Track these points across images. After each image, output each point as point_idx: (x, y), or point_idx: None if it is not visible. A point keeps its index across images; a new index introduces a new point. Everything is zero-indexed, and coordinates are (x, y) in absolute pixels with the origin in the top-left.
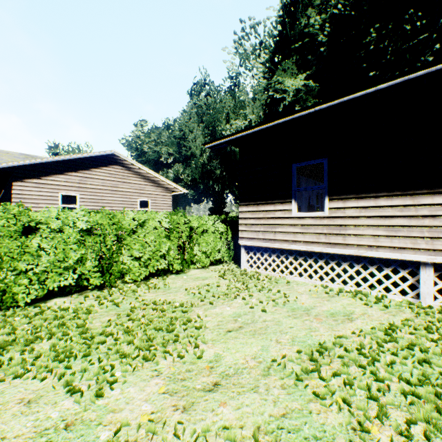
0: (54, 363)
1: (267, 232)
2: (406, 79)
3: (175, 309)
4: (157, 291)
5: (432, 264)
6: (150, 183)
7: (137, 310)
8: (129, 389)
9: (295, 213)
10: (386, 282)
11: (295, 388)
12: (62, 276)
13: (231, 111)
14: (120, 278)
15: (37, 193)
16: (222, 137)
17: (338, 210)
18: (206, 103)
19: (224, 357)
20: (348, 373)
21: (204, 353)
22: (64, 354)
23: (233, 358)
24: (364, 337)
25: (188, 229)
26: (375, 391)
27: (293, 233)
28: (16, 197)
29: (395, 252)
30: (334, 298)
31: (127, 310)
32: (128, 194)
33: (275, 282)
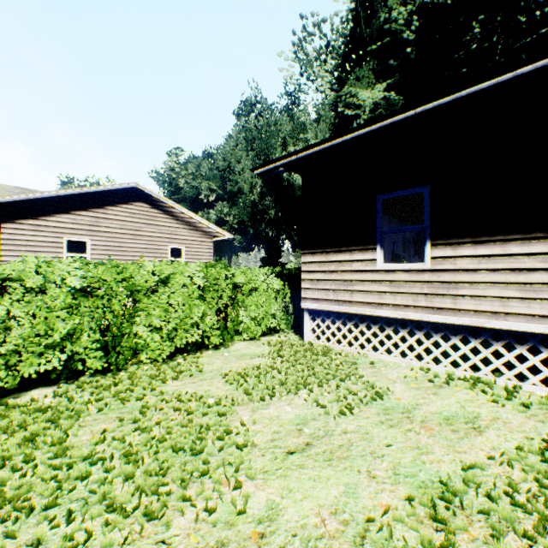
0: None
1: (341, 291)
2: None
3: (207, 408)
4: (184, 377)
5: None
6: (185, 225)
7: (151, 411)
8: None
9: (381, 265)
10: (519, 365)
11: None
12: (43, 358)
13: (289, 135)
14: (133, 357)
15: (34, 237)
16: (278, 158)
17: (445, 260)
18: (257, 125)
19: (284, 510)
20: None
21: (250, 500)
22: (12, 505)
23: (298, 512)
24: (510, 466)
25: (230, 287)
26: None
27: (379, 292)
28: (6, 243)
29: (534, 322)
30: (444, 390)
31: (136, 411)
32: (156, 240)
33: (353, 362)
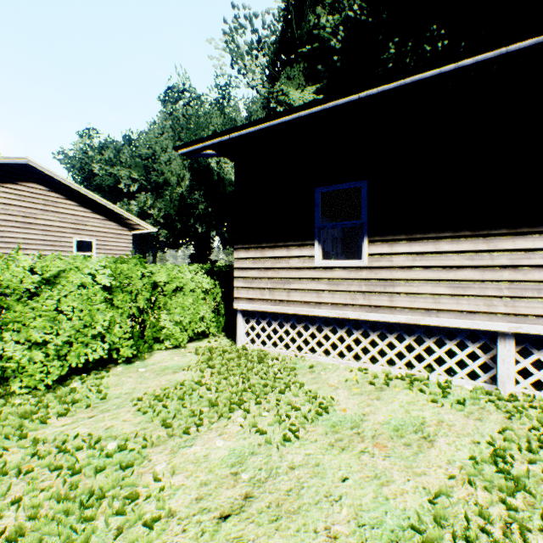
0: None
1: (277, 289)
2: (503, 53)
3: (106, 458)
4: (77, 410)
5: (514, 335)
6: (96, 214)
7: (10, 477)
8: None
9: (319, 262)
10: (449, 360)
11: None
12: None
13: (220, 129)
14: None
15: None
16: (208, 137)
17: (382, 257)
18: (186, 115)
19: None
20: None
21: None
22: None
23: None
24: (473, 486)
25: (149, 287)
26: None
27: (317, 290)
28: None
29: (463, 318)
30: (385, 393)
31: None
32: (56, 230)
33: (292, 367)
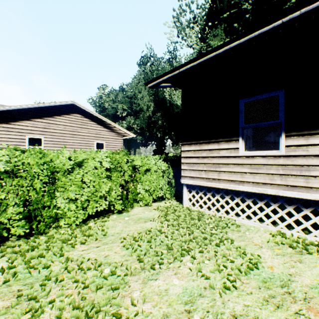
0: None
1: (211, 171)
2: None
3: (103, 279)
4: (90, 241)
5: None
6: (105, 129)
7: (51, 282)
8: None
9: (242, 152)
10: None
11: None
12: None
13: None
14: (55, 222)
15: (6, 135)
16: (165, 73)
17: (298, 148)
18: (151, 70)
19: None
20: None
21: None
22: None
23: None
24: None
25: (130, 168)
26: None
27: (241, 173)
28: None
29: None
30: (306, 257)
31: (38, 282)
32: (86, 137)
33: (222, 226)
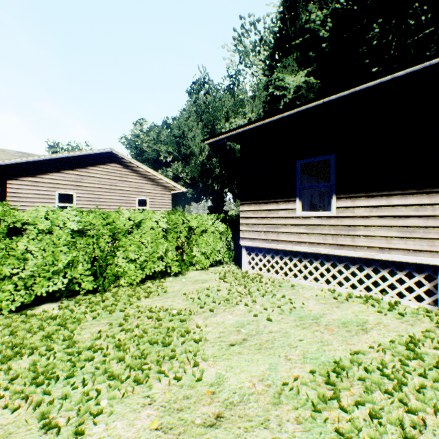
0: (31, 388)
1: (270, 232)
2: (427, 65)
3: (172, 317)
4: (153, 296)
5: None
6: (149, 181)
7: (131, 318)
8: (115, 423)
9: (299, 213)
10: (399, 286)
11: (312, 422)
12: (51, 281)
13: (230, 109)
14: (115, 281)
15: (33, 191)
16: (223, 133)
17: (346, 209)
18: (206, 101)
19: (227, 379)
20: (373, 402)
21: (204, 373)
22: (44, 375)
23: (237, 380)
24: (384, 353)
25: (186, 229)
26: (409, 428)
27: (298, 233)
28: (11, 195)
29: (410, 255)
30: (344, 304)
31: (120, 318)
32: (126, 192)
33: (278, 285)
